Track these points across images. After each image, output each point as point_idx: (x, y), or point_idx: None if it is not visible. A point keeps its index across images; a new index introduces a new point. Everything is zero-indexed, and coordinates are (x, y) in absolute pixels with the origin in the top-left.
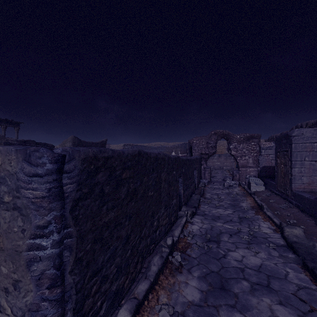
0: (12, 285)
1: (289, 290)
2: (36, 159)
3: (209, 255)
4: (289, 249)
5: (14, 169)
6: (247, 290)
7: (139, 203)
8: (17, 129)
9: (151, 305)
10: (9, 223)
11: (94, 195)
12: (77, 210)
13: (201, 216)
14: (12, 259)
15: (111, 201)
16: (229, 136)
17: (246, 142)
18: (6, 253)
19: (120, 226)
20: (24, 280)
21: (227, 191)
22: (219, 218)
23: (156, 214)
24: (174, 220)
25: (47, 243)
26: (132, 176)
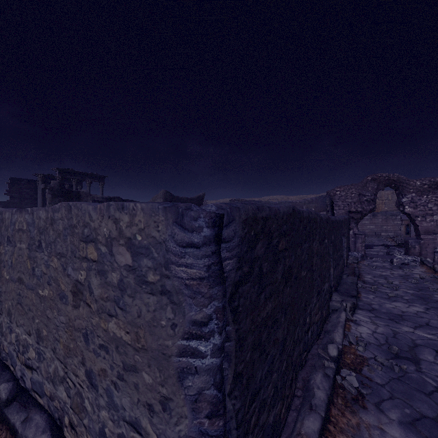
0: (159, 403)
1: None
2: (190, 221)
3: (408, 384)
4: None
5: (162, 236)
6: None
7: (293, 289)
8: (102, 184)
9: None
10: (154, 313)
11: (253, 277)
12: (236, 299)
13: (368, 312)
14: (158, 365)
15: (268, 286)
16: (399, 184)
17: (434, 192)
18: (150, 355)
19: (276, 324)
20: (176, 398)
21: (401, 273)
22: (402, 318)
23: (308, 306)
24: (326, 315)
25: (207, 349)
26: (287, 247)
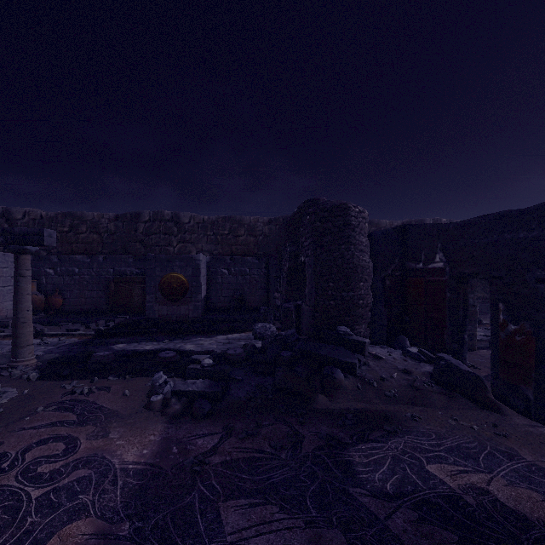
0: None
1: None
2: None
3: None
4: None
5: None
6: None
7: None
8: None
9: None
10: None
11: None
12: None
13: None
14: None
15: None
16: None
17: None
18: None
19: None
20: None
21: None
22: None
23: None
24: None
25: None
26: None
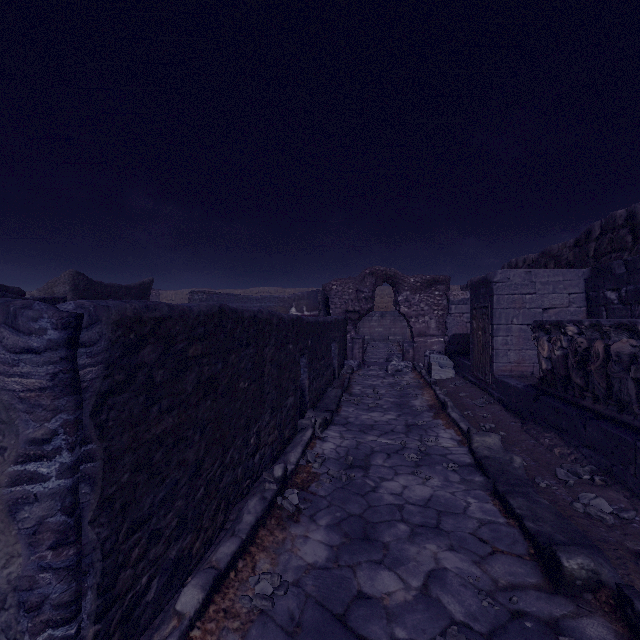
0: None
1: (467, 529)
2: (28, 322)
3: (349, 490)
4: (477, 470)
5: None
6: (404, 537)
7: (221, 403)
8: None
9: (242, 578)
10: None
11: (135, 387)
12: (104, 412)
13: (342, 427)
14: None
15: (167, 398)
16: (396, 280)
17: (425, 291)
18: None
19: (184, 443)
20: (5, 537)
21: (392, 381)
22: (373, 427)
23: (255, 424)
24: (290, 436)
25: (50, 470)
26: (207, 353)
